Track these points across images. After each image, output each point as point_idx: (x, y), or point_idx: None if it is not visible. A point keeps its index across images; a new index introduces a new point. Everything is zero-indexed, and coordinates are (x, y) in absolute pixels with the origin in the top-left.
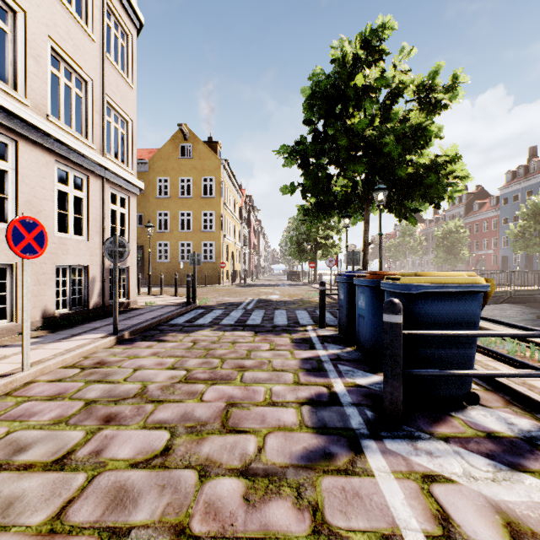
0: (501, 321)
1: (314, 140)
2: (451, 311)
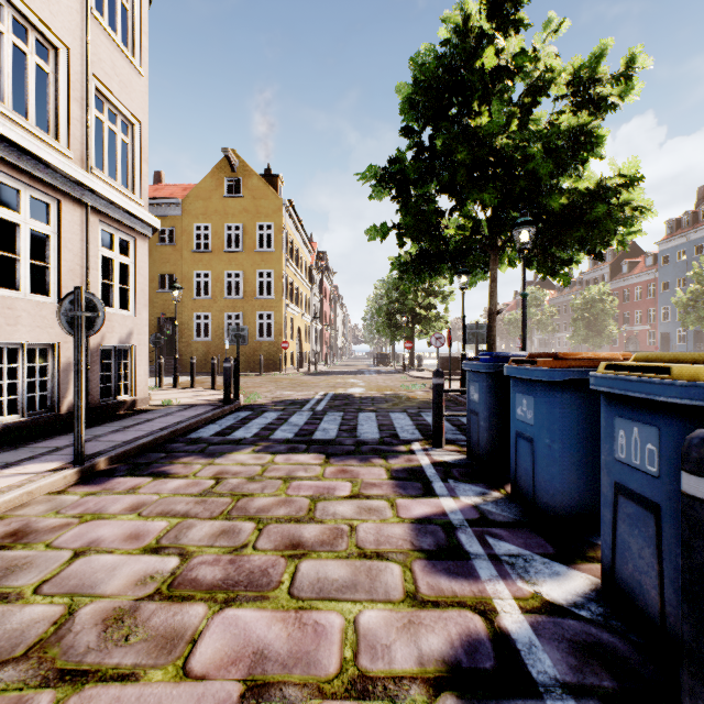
0: None
1: (417, 157)
2: None
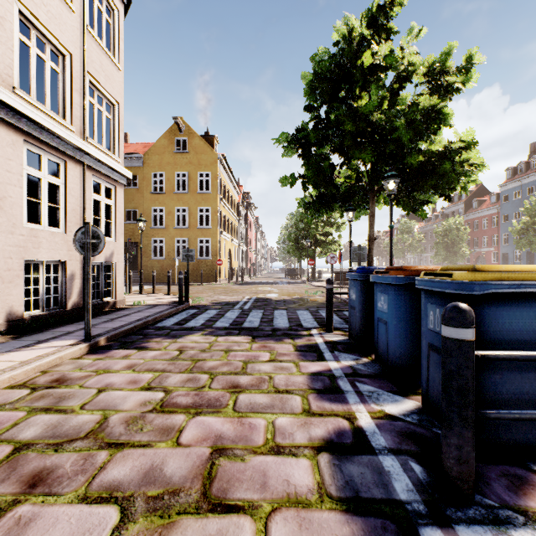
0: None
1: (316, 127)
2: (530, 320)
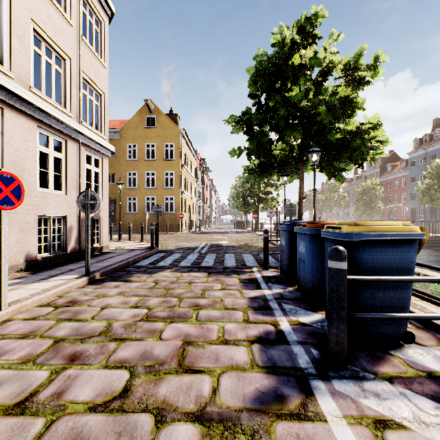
0: (433, 266)
1: (257, 111)
2: (389, 257)
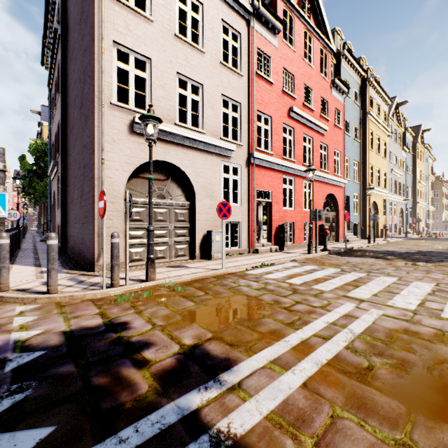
0: None
1: None
2: None
